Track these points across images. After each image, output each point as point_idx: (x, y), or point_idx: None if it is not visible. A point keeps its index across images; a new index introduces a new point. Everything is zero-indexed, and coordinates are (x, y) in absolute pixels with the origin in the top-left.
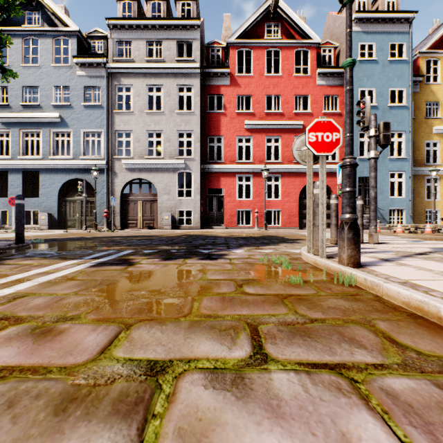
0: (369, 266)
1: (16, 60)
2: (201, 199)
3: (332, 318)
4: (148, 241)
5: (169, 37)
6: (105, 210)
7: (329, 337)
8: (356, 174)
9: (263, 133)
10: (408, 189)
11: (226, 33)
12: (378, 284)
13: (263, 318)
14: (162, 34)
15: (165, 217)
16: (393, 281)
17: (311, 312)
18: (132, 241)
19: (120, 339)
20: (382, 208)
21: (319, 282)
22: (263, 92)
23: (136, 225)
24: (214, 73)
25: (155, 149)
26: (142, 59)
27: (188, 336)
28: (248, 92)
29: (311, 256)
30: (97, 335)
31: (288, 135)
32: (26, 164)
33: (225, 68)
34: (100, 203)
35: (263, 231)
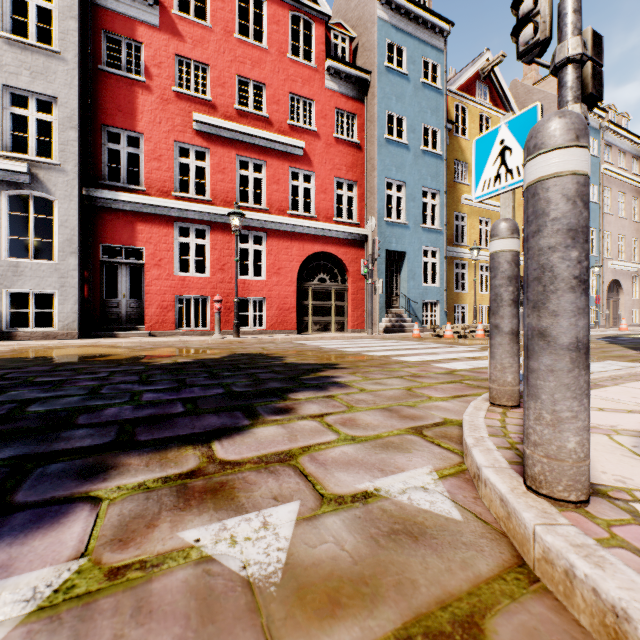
0: None
1: None
2: (82, 268)
3: None
4: None
5: None
6: None
7: None
8: (383, 246)
9: (232, 149)
10: (443, 274)
11: None
12: None
13: None
14: None
15: None
16: None
17: None
18: None
19: None
20: (414, 299)
21: None
22: (232, 67)
23: None
24: None
25: None
26: None
27: None
28: (201, 57)
29: None
30: None
31: (280, 162)
32: None
33: None
34: None
35: (232, 340)
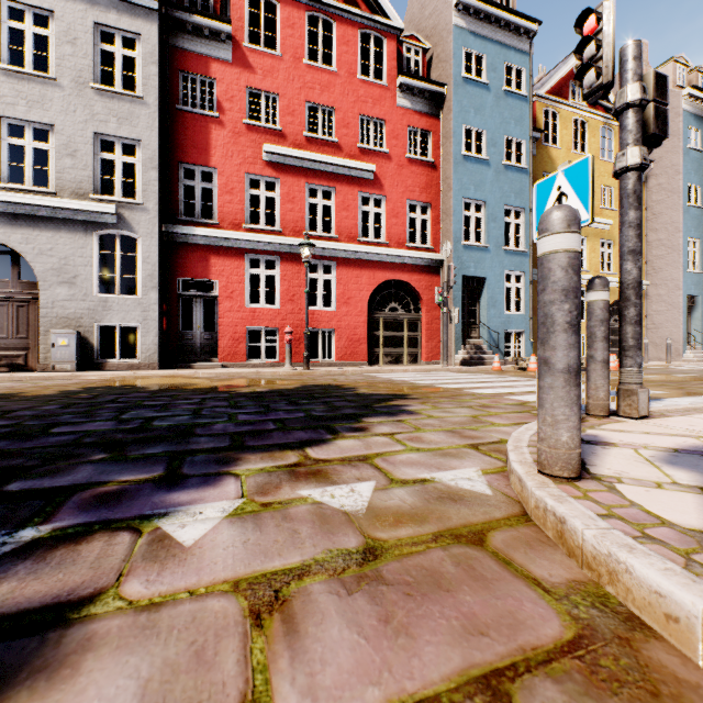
0: None
1: None
2: (162, 302)
3: None
4: None
5: None
6: None
7: None
8: (460, 271)
9: (301, 177)
10: (529, 300)
11: None
12: None
13: None
14: None
15: (60, 342)
16: None
17: None
18: None
19: None
20: (495, 329)
21: None
22: (301, 94)
23: None
24: (194, 26)
25: (30, 169)
26: None
27: None
28: (270, 87)
29: None
30: None
31: (349, 188)
32: None
33: (222, 22)
34: None
35: (302, 372)
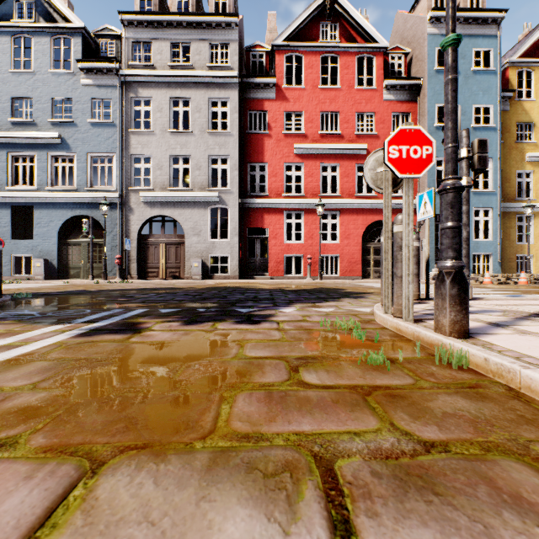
0: (479, 336)
1: (4, 64)
2: (239, 242)
3: (459, 439)
4: (169, 296)
5: (199, 38)
6: (117, 255)
7: (471, 492)
8: None
9: (317, 160)
10: (496, 229)
11: (271, 36)
12: (513, 369)
13: (340, 442)
14: (190, 34)
15: (194, 264)
16: (531, 363)
17: (419, 426)
18: (148, 296)
19: (69, 504)
20: None
21: (412, 362)
22: (317, 108)
23: (158, 275)
24: (256, 84)
25: (181, 179)
26: (166, 64)
27: (205, 492)
28: (298, 108)
29: (390, 319)
30: (28, 492)
31: (349, 162)
32: (16, 196)
33: (270, 78)
34: (112, 246)
35: (317, 282)
